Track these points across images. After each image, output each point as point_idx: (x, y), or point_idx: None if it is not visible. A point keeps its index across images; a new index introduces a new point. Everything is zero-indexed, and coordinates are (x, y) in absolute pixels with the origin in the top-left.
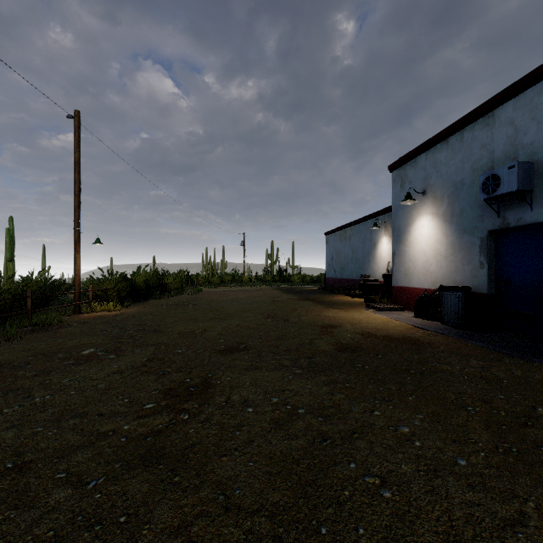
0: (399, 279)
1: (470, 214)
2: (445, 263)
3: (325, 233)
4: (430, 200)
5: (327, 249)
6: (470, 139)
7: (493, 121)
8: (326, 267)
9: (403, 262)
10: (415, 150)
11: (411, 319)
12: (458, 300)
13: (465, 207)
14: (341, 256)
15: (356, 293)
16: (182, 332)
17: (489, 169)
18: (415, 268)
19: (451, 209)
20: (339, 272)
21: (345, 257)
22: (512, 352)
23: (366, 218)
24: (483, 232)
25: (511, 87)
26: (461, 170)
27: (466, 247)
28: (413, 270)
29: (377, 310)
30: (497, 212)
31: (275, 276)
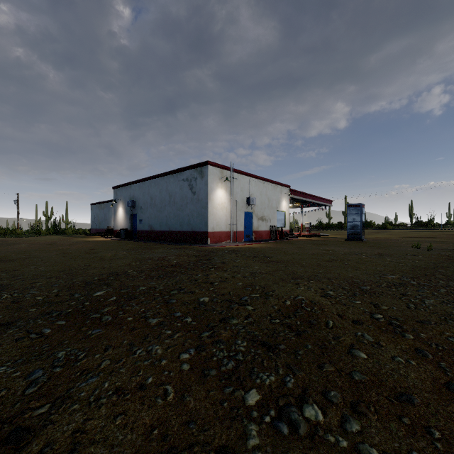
0: (115, 227)
1: (128, 209)
2: (124, 222)
3: (91, 204)
4: (122, 203)
5: (92, 213)
6: (128, 189)
7: (131, 187)
8: (91, 223)
9: (116, 221)
10: (118, 186)
11: (113, 238)
12: (124, 232)
13: (127, 207)
14: (99, 217)
15: (103, 234)
16: (29, 243)
17: (131, 199)
18: (119, 223)
19: (125, 207)
20: (98, 226)
21: (101, 218)
22: (124, 240)
23: (110, 201)
24: (130, 214)
25: (133, 182)
26: (127, 197)
27: (128, 218)
28: (118, 224)
29: (106, 238)
30: (132, 210)
31: (50, 229)
